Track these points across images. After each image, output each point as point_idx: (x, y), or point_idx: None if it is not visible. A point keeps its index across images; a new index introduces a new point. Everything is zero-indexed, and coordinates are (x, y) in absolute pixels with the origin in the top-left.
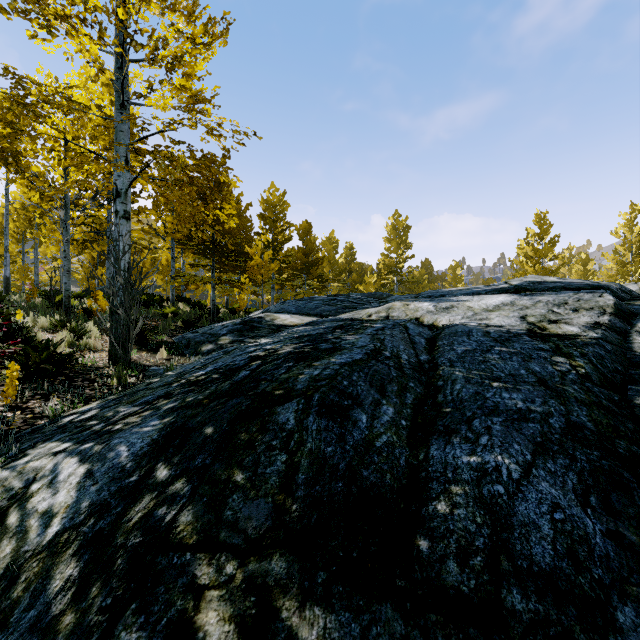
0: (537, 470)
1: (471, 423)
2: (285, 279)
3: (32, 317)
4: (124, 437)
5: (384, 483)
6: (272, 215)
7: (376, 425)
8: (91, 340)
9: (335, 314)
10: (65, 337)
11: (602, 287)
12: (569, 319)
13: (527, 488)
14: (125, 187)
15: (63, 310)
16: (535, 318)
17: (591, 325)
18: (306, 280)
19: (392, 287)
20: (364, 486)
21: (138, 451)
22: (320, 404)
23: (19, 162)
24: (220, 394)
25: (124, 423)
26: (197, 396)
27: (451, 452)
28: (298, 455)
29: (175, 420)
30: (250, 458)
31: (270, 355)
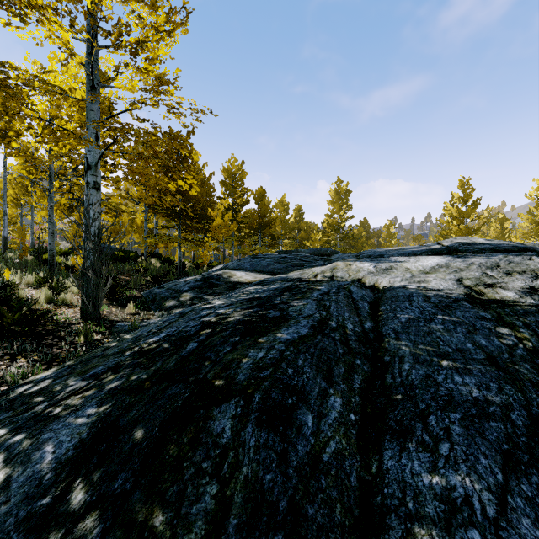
0: (513, 498)
1: (426, 420)
2: (243, 237)
3: (20, 274)
4: (55, 431)
5: (333, 522)
6: (232, 182)
7: (323, 427)
8: (68, 296)
9: (285, 272)
10: (39, 297)
11: (529, 249)
12: (504, 283)
13: (508, 533)
14: (95, 161)
15: (48, 267)
16: (471, 281)
17: (527, 290)
18: (261, 238)
19: (335, 243)
20: (309, 535)
21: (62, 455)
22: (260, 408)
23: (0, 139)
24: (163, 375)
25: (65, 405)
26: (142, 374)
27: (408, 464)
28: (231, 485)
29: (110, 411)
30: (174, 488)
31: (220, 323)
